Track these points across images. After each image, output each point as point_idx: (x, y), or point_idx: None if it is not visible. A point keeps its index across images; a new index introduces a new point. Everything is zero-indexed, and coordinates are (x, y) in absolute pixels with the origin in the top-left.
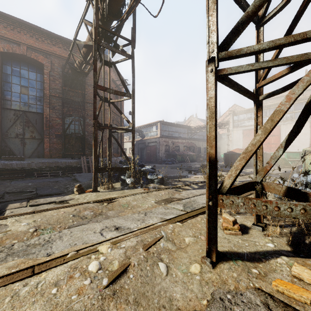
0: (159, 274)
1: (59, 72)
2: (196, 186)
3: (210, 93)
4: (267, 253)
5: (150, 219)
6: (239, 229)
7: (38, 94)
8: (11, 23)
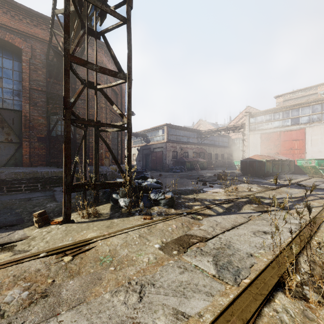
0: None
1: (42, 60)
2: (220, 209)
3: None
4: None
5: (150, 321)
6: None
7: (15, 87)
8: None
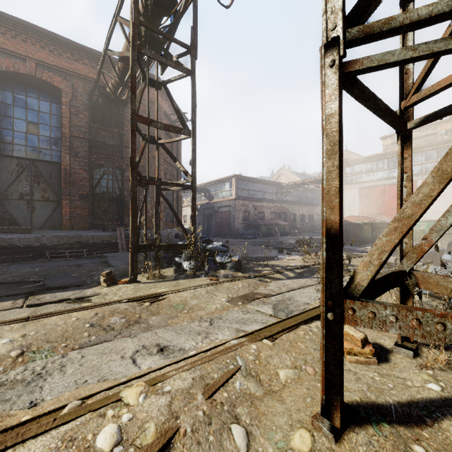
0: (232, 451)
1: (84, 101)
2: (292, 273)
3: (330, 107)
4: (433, 406)
5: (219, 332)
6: (373, 353)
7: (53, 134)
8: (12, 27)
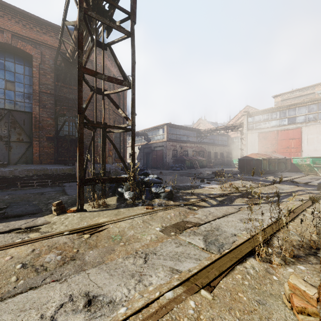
0: None
1: (50, 65)
2: (214, 201)
3: None
4: None
5: (153, 274)
6: None
7: (26, 90)
8: None
